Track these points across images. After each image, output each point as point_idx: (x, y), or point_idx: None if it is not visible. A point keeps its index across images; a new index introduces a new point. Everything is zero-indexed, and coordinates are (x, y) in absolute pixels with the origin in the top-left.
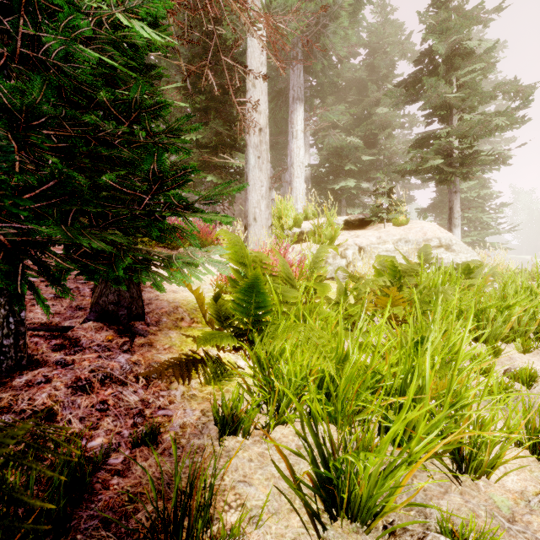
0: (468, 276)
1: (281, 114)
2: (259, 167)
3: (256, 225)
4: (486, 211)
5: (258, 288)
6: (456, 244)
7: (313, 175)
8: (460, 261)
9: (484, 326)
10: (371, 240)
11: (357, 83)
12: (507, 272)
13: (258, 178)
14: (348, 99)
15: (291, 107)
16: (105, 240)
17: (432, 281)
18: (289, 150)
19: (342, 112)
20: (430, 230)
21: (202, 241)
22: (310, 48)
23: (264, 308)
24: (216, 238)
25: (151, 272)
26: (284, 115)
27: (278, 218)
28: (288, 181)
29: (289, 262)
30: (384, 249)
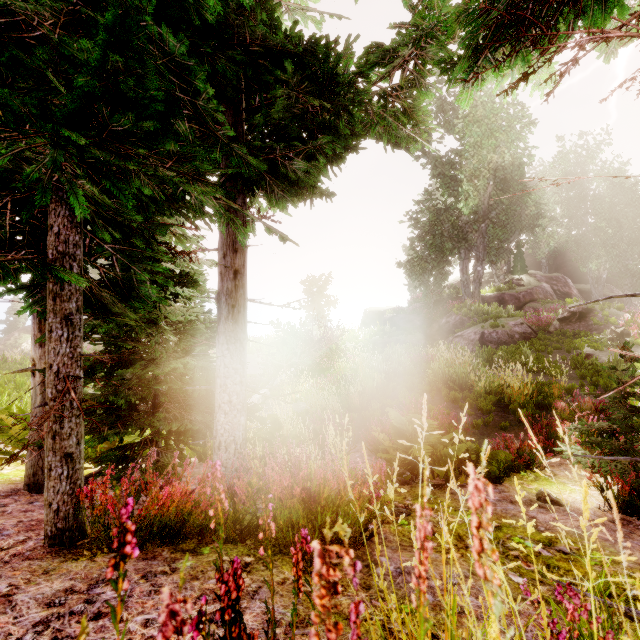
0: None
1: None
2: None
3: None
4: None
5: None
6: None
7: None
8: None
9: None
10: None
11: None
12: None
13: None
14: None
15: None
16: None
17: None
18: None
19: None
20: None
21: None
22: None
23: None
24: None
25: None
26: None
27: None
28: None
29: None
30: None
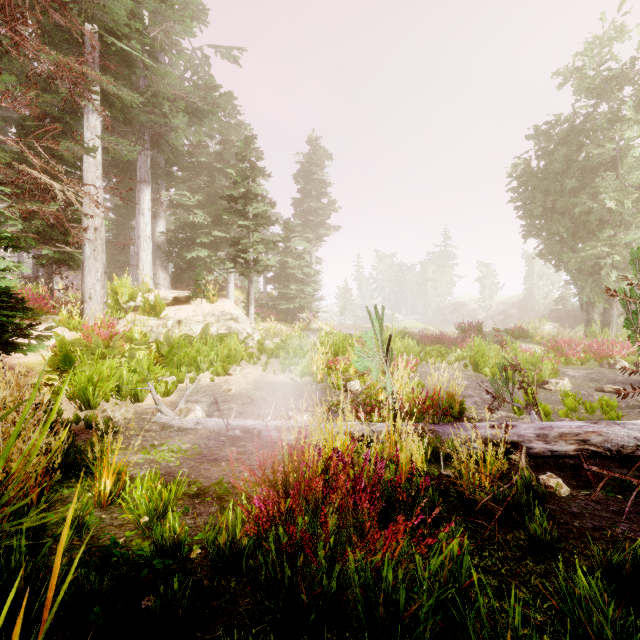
0: (222, 340)
1: (131, 185)
2: (95, 258)
3: (92, 302)
4: (306, 285)
5: (70, 354)
6: (241, 318)
7: (171, 238)
8: (241, 328)
9: (199, 364)
10: (189, 313)
11: (211, 165)
12: (283, 333)
13: (94, 266)
14: (202, 177)
15: (139, 186)
16: (10, 343)
17: (182, 345)
18: (137, 224)
19: (197, 188)
20: (228, 308)
21: (37, 311)
22: (159, 136)
23: (74, 361)
24: (53, 307)
25: (20, 350)
26: (136, 184)
27: (116, 293)
28: (135, 252)
29: (114, 333)
30: (196, 320)
